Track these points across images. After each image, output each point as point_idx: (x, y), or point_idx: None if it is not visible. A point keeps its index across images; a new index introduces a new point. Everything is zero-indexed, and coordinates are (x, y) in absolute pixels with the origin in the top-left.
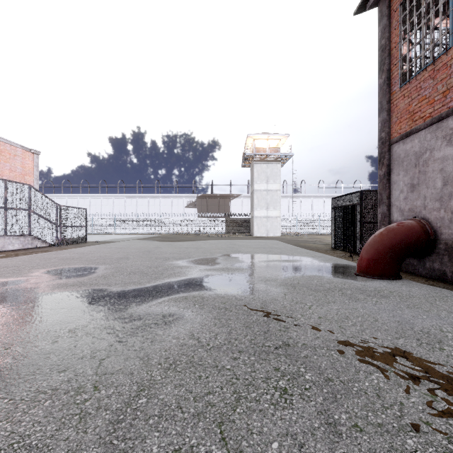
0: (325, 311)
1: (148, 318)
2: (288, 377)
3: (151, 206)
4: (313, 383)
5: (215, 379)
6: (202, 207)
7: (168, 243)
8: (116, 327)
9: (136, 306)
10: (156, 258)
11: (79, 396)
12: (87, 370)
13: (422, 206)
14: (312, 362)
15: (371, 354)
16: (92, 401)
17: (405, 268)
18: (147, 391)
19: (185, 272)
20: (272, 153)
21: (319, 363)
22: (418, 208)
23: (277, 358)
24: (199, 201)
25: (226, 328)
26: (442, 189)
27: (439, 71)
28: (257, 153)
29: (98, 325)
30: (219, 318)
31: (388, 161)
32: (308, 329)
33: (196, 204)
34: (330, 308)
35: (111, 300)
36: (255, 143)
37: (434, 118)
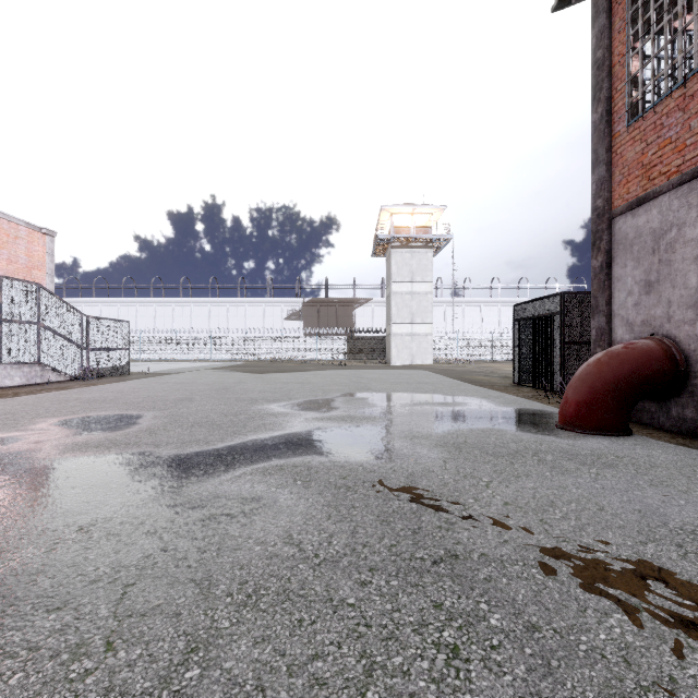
0: (513, 492)
1: (217, 504)
2: (459, 622)
3: (231, 317)
4: (504, 634)
5: (328, 627)
6: (311, 319)
7: (256, 376)
8: (160, 522)
9: (197, 482)
10: (237, 400)
11: (77, 662)
12: (99, 608)
13: (664, 316)
14: (500, 590)
15: (603, 574)
16: (99, 675)
17: (637, 417)
18: (203, 651)
19: (281, 422)
20: (419, 235)
21: (512, 593)
22: (658, 320)
23: (437, 583)
24: (307, 310)
25: (347, 523)
26: (697, 289)
27: (694, 98)
28: (396, 235)
29: (130, 519)
30: (336, 506)
31: (607, 244)
32: (487, 525)
33: (301, 315)
34: (522, 487)
35: (157, 472)
36: (393, 219)
37: (685, 174)
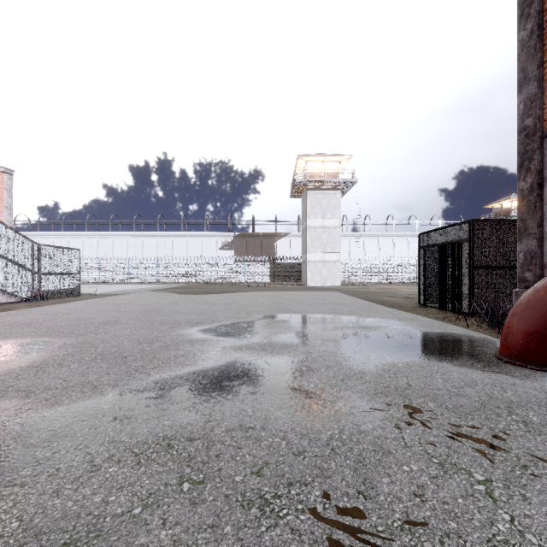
0: None
1: None
2: None
3: (175, 247)
4: None
5: None
6: (241, 249)
7: (190, 297)
8: None
9: (21, 486)
10: (161, 323)
11: None
12: None
13: None
14: None
15: None
16: None
17: None
18: None
19: (195, 353)
20: (329, 179)
21: None
22: None
23: None
24: (237, 241)
25: None
26: None
27: None
28: (310, 179)
29: None
30: None
31: (539, 164)
32: None
33: (233, 246)
34: None
35: None
36: (307, 167)
37: None
